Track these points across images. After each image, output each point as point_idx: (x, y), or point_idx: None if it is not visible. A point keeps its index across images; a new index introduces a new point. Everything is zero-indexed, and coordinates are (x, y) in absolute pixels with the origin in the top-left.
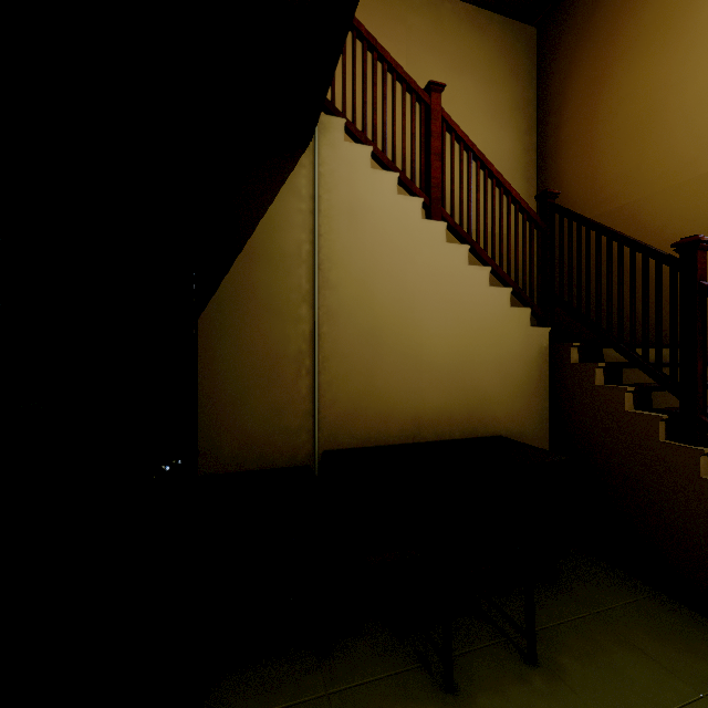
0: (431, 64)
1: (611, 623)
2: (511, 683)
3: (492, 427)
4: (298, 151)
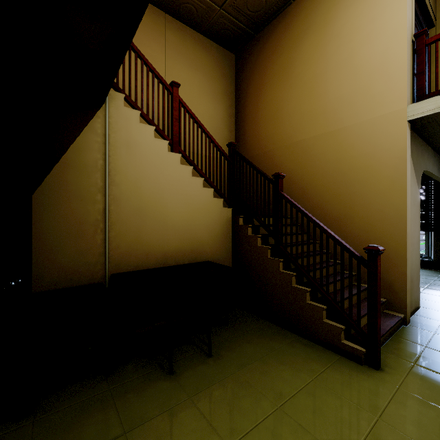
0: (180, 62)
1: (246, 336)
2: (199, 365)
3: (204, 257)
4: (95, 108)
